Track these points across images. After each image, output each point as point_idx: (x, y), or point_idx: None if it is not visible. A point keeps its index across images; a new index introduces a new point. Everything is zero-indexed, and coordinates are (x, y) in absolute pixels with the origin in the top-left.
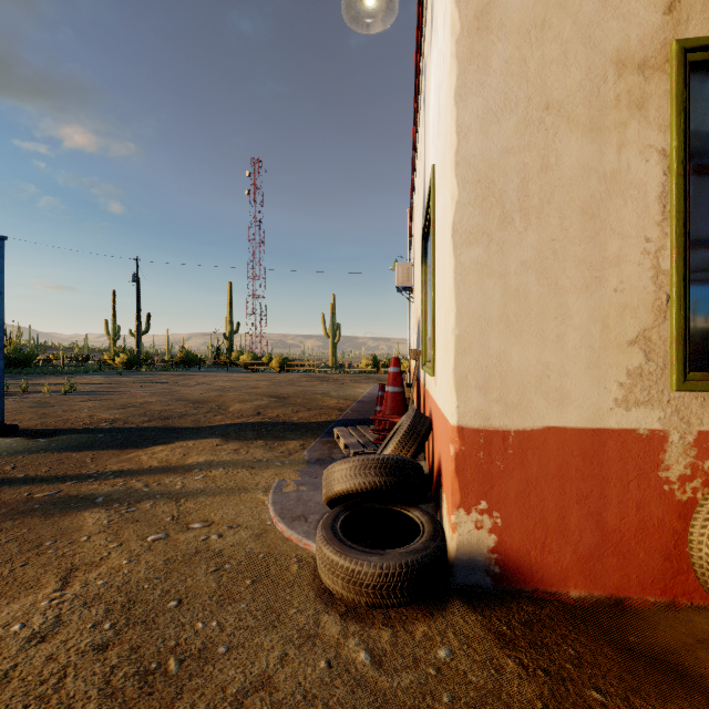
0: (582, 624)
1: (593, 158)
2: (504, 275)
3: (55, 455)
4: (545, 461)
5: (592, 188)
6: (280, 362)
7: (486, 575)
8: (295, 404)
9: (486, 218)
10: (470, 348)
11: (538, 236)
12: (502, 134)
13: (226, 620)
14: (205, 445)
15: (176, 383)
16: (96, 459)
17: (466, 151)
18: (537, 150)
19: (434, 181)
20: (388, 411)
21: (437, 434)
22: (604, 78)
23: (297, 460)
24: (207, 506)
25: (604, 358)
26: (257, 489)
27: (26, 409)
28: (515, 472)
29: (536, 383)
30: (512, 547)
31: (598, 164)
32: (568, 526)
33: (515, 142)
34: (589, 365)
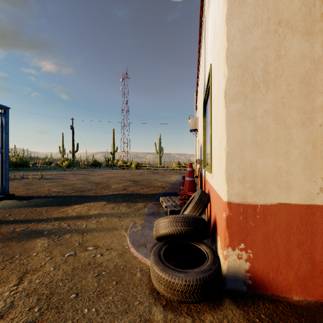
0: (303, 319)
1: (307, 50)
2: (254, 118)
3: (29, 209)
4: (278, 222)
5: (306, 67)
6: (136, 165)
7: (244, 285)
8: (142, 185)
9: (244, 86)
10: (234, 158)
11: (274, 95)
12: (253, 39)
13: (100, 308)
14: (98, 205)
15: (89, 174)
16: (48, 211)
17: (232, 49)
18: (273, 47)
19: (211, 72)
20: (186, 190)
21: (213, 203)
22: (313, 4)
23: (142, 213)
24: (97, 237)
25: (313, 164)
26: (122, 228)
27: (21, 186)
28: (260, 228)
29: (273, 178)
30: (259, 270)
31: (310, 53)
32: (292, 260)
33: (260, 43)
34: (305, 168)
